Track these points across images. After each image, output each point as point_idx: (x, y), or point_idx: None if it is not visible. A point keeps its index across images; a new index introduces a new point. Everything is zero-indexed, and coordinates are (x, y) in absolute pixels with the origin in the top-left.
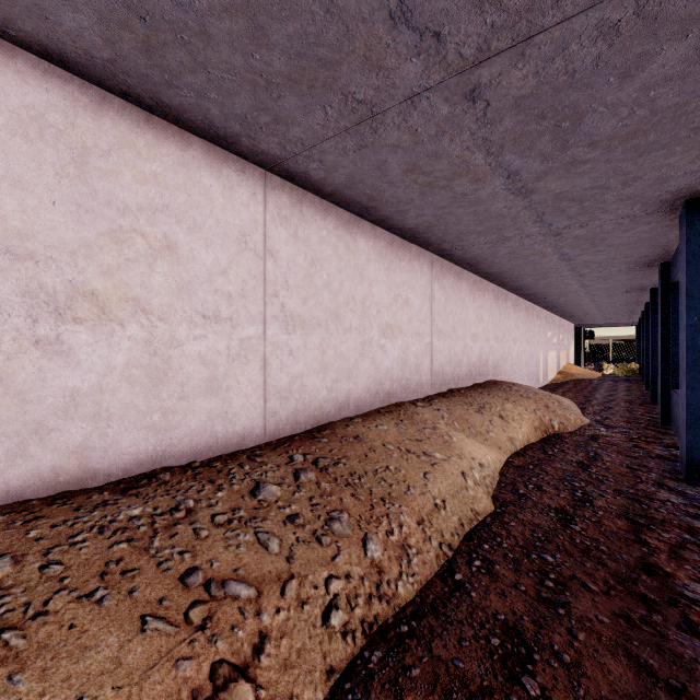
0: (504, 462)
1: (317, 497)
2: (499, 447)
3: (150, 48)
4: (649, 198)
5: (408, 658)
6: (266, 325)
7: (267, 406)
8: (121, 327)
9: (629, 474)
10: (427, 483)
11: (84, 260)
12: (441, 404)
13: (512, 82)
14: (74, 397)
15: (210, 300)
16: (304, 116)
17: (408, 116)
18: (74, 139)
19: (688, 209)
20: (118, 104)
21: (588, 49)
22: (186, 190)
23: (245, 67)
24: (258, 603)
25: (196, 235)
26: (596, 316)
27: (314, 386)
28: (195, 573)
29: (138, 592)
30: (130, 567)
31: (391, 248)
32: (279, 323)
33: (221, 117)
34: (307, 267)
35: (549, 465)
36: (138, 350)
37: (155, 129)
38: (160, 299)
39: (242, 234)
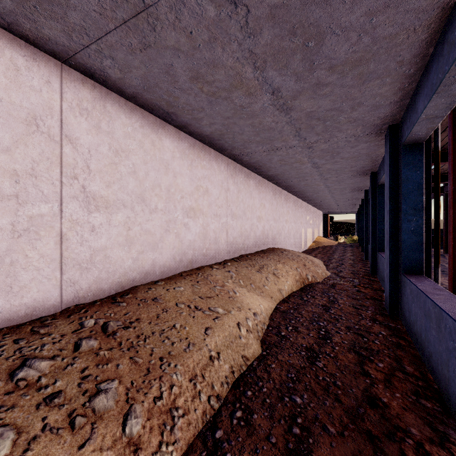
0: (274, 308)
1: (92, 366)
2: (271, 297)
3: None
4: (367, 122)
5: None
6: (63, 203)
7: (64, 277)
8: None
9: (355, 312)
10: (205, 338)
11: None
12: (232, 266)
13: None
14: None
15: None
16: None
17: (180, 14)
18: None
19: (390, 131)
20: None
21: None
22: None
23: None
24: None
25: None
26: (334, 207)
27: (119, 257)
28: None
29: None
30: None
31: (193, 150)
32: (79, 202)
33: None
34: (112, 156)
35: (304, 309)
36: None
37: None
38: None
39: (32, 117)
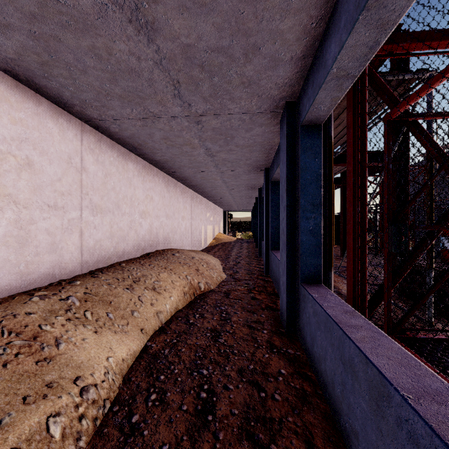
0: (141, 349)
1: None
2: (141, 329)
3: None
4: (263, 90)
5: None
6: None
7: None
8: None
9: (249, 336)
10: None
11: None
12: (78, 288)
13: None
14: None
15: None
16: None
17: None
18: None
19: (288, 109)
20: None
21: None
22: None
23: None
24: None
25: None
26: (233, 205)
27: None
28: None
29: None
30: None
31: None
32: None
33: None
34: None
35: (186, 342)
36: None
37: None
38: None
39: None
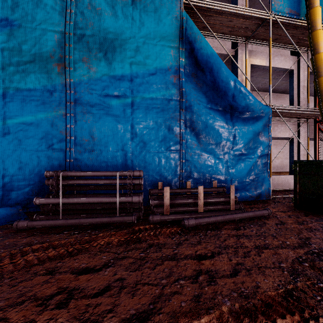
0: None
1: None
2: None
3: None
4: None
5: None
6: None
7: None
8: None
9: None
10: None
11: None
12: None
13: None
14: None
15: None
16: None
17: None
18: None
19: None
20: None
21: None
22: None
23: None
24: None
25: None
26: None
27: None
28: None
29: None
30: None
31: (277, 142)
32: None
33: None
34: None
35: None
36: None
37: None
38: None
39: None
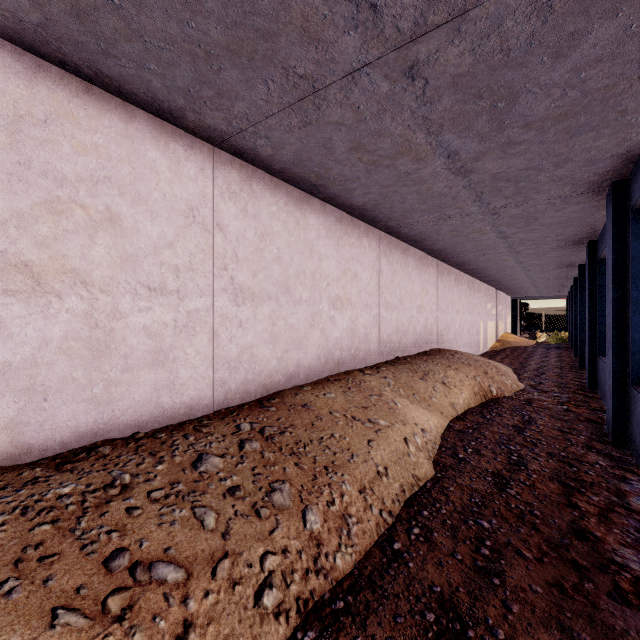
0: (446, 426)
1: (260, 467)
2: (441, 412)
3: (80, 12)
4: (578, 179)
5: (342, 639)
6: (215, 297)
7: (216, 376)
8: (59, 299)
9: (560, 437)
10: (370, 451)
11: (17, 231)
12: (388, 371)
13: (449, 59)
14: (5, 371)
15: (156, 272)
16: (247, 90)
17: (350, 93)
18: (5, 106)
19: (614, 190)
20: (55, 73)
21: (523, 26)
22: (130, 163)
23: (182, 36)
24: (186, 586)
25: (141, 208)
26: (531, 290)
27: (264, 356)
28: (121, 556)
29: (54, 580)
30: (50, 551)
31: (340, 225)
32: (228, 295)
33: (164, 90)
34: (257, 241)
35: (487, 429)
36: (77, 322)
37: (96, 100)
38: (101, 271)
39: (189, 208)
